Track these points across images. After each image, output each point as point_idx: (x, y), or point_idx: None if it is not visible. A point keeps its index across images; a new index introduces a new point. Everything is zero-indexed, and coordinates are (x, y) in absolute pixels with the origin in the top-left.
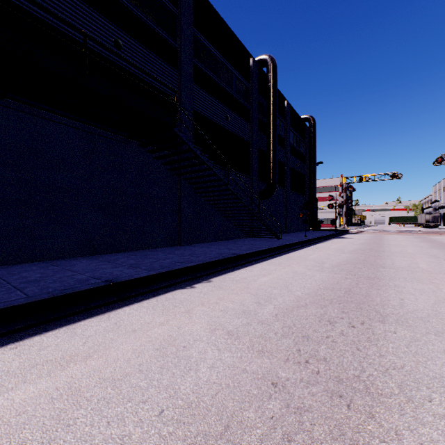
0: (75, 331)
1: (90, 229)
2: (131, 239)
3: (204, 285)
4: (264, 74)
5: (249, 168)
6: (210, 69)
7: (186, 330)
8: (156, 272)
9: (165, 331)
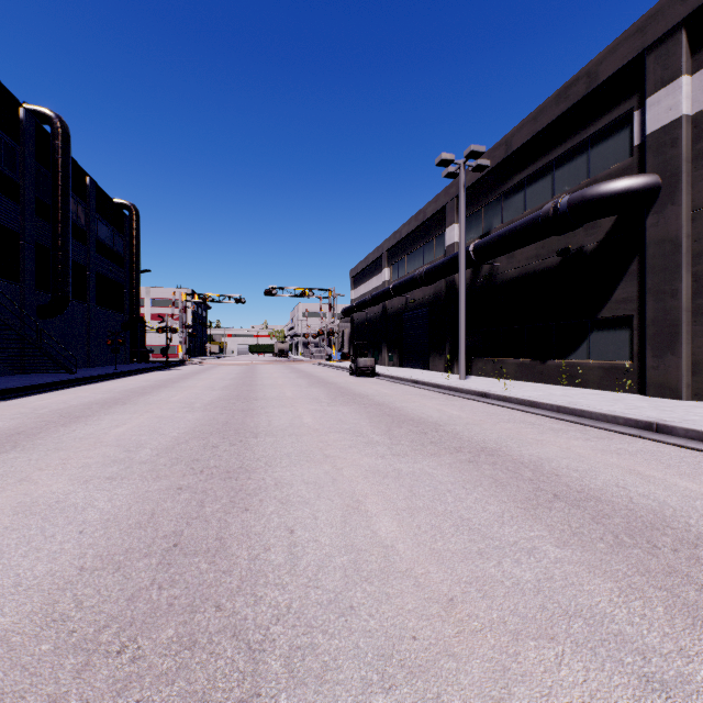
0: None
1: None
2: None
3: None
4: (48, 134)
5: (18, 271)
6: None
7: None
8: None
9: None
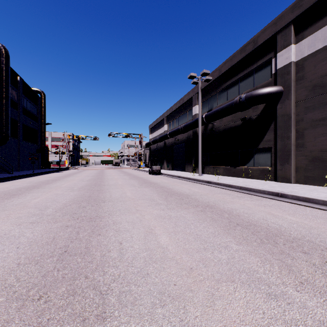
0: None
1: None
2: None
3: None
4: None
5: None
6: None
7: None
8: None
9: None
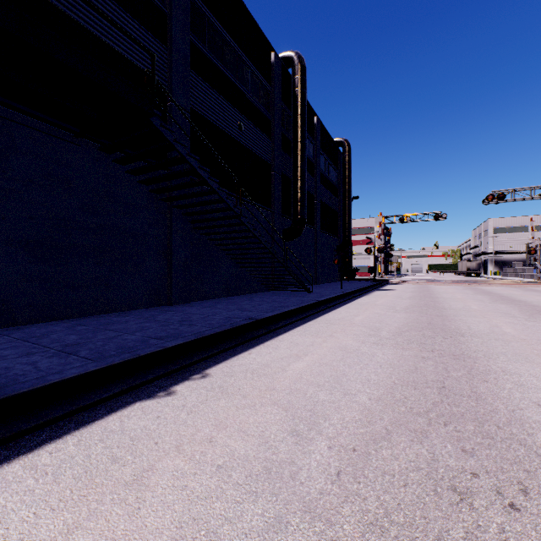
0: None
1: (3, 283)
2: (84, 297)
3: (192, 386)
4: (289, 77)
5: (270, 198)
6: (216, 55)
7: None
8: (99, 366)
9: None
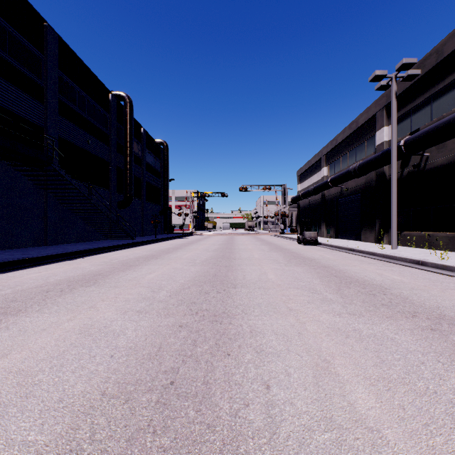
0: (28, 270)
1: None
2: (1, 240)
3: (81, 259)
4: (123, 106)
5: (108, 183)
6: (73, 102)
7: (81, 266)
8: (50, 254)
9: (72, 267)
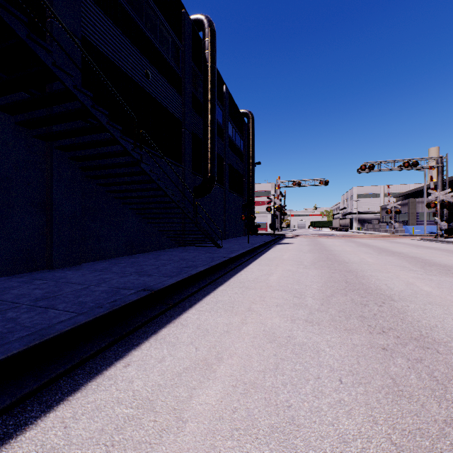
0: None
1: None
2: None
3: None
4: (200, 41)
5: (180, 155)
6: None
7: None
8: None
9: None
